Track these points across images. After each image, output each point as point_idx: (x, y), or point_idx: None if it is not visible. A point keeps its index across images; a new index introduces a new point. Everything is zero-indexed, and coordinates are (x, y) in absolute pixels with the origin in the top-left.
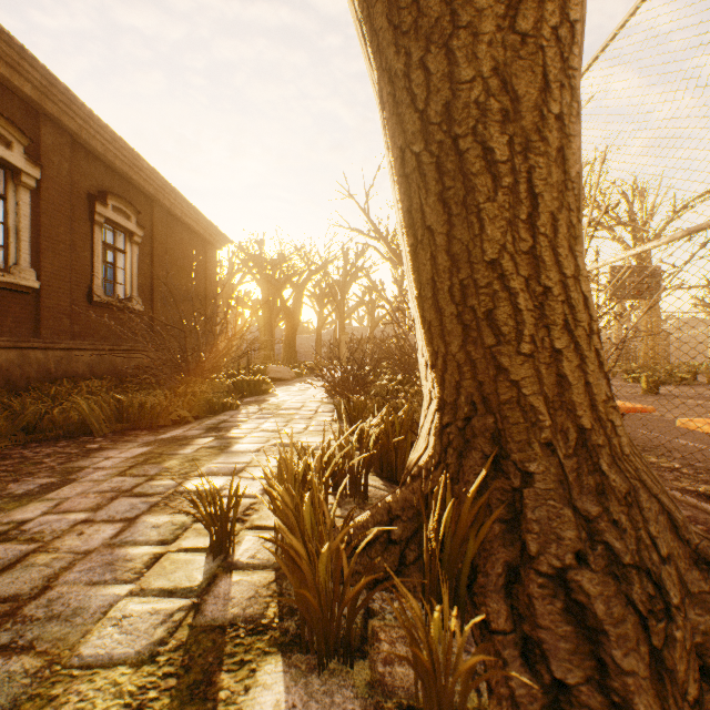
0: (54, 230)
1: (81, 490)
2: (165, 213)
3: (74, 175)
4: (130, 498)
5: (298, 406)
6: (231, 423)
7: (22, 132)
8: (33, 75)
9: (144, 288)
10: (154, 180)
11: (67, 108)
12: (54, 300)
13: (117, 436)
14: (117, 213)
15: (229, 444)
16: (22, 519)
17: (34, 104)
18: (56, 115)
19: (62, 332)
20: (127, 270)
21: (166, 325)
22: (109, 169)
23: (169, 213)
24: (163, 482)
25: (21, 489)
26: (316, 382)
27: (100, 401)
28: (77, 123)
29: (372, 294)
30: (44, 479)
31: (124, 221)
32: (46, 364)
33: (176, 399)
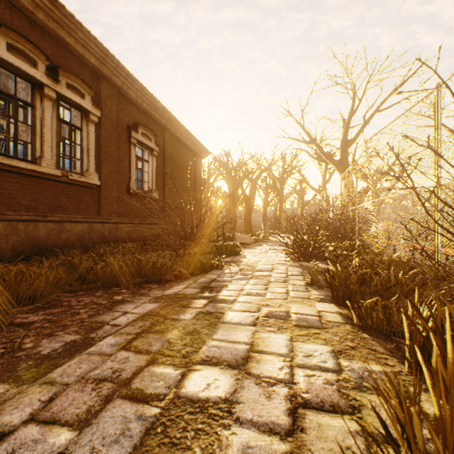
0: (108, 148)
1: (84, 370)
2: (171, 136)
3: (119, 114)
4: (124, 402)
5: (269, 268)
6: (219, 282)
7: (90, 87)
8: (96, 51)
9: (159, 184)
10: (165, 114)
11: (114, 70)
12: (108, 192)
13: (136, 288)
14: (143, 137)
15: (223, 310)
16: (3, 427)
17: (97, 70)
18: (108, 76)
19: (112, 212)
20: (149, 173)
21: (172, 206)
22: (139, 109)
23: (173, 136)
24: (164, 369)
25: (48, 348)
26: (270, 246)
27: (126, 260)
28: (120, 80)
29: (301, 185)
30: (71, 336)
31: (148, 142)
32: (103, 232)
33: (178, 259)
